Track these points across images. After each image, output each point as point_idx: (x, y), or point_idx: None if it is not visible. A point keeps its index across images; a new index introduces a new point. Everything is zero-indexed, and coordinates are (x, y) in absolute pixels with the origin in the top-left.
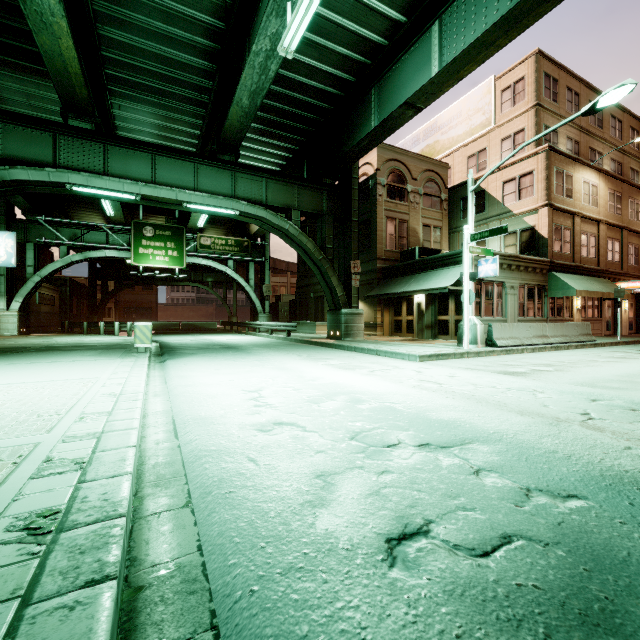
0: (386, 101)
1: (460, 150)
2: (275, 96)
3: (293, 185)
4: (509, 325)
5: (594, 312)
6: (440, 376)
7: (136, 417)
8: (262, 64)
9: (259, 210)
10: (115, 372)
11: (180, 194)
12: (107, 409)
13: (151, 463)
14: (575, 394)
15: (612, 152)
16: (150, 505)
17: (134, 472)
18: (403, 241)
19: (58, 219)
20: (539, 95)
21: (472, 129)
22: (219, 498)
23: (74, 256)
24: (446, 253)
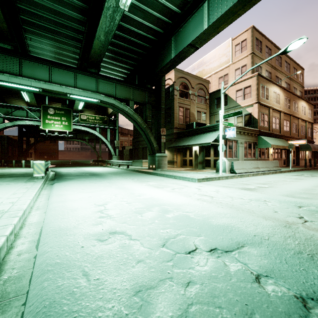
0: (179, 43)
1: (215, 74)
2: (120, 38)
3: (130, 87)
4: (241, 162)
5: (278, 155)
6: (211, 192)
7: (4, 234)
8: (111, 15)
9: (111, 100)
10: (14, 193)
11: (66, 89)
12: None
13: (4, 278)
14: (287, 202)
15: (285, 78)
16: None
17: None
18: (187, 119)
19: None
20: (253, 48)
21: (221, 64)
22: None
23: (7, 123)
24: (209, 125)
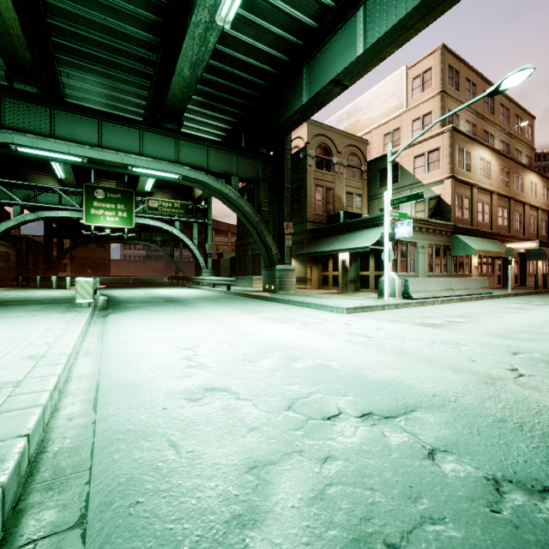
0: (316, 79)
1: (377, 129)
2: (215, 71)
3: (232, 153)
4: (422, 280)
5: (488, 268)
6: (368, 329)
7: (47, 388)
8: (202, 36)
9: (201, 175)
10: (49, 329)
11: (125, 158)
12: (18, 378)
13: (53, 450)
14: (495, 347)
15: (501, 135)
16: (28, 526)
17: (19, 473)
18: (329, 206)
19: (11, 181)
20: (444, 83)
21: (388, 111)
22: (119, 516)
23: (27, 215)
24: (367, 217)
